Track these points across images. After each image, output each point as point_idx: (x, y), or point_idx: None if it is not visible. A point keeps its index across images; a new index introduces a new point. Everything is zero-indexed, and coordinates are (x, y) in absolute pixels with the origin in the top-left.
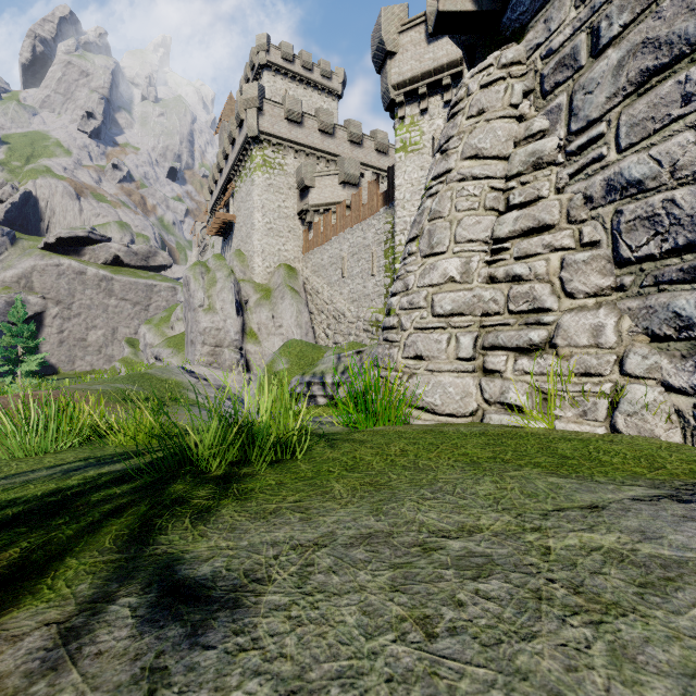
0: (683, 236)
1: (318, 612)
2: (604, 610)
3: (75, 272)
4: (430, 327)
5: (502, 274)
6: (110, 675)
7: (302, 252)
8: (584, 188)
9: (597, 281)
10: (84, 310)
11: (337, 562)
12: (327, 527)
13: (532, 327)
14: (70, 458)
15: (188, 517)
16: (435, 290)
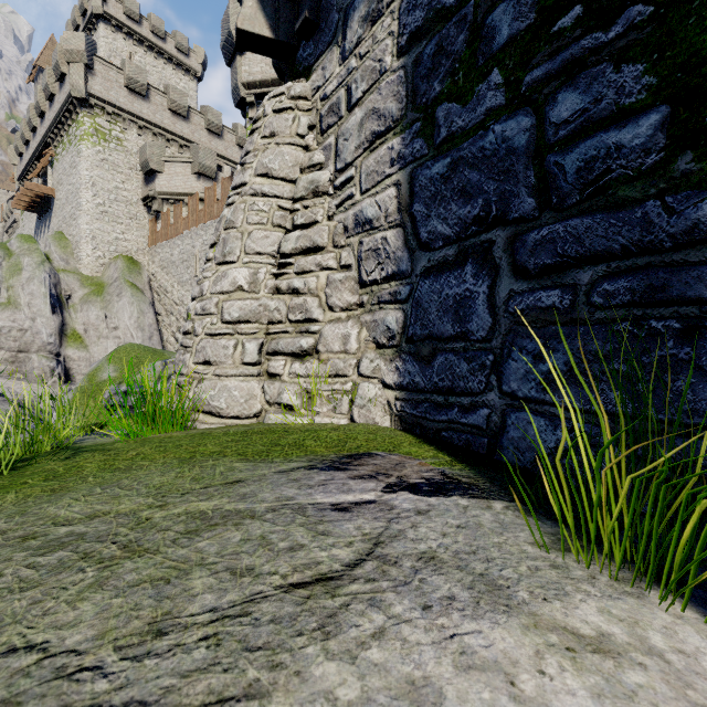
0: (391, 267)
1: None
2: (131, 556)
3: None
4: (218, 333)
5: (286, 286)
6: None
7: (148, 244)
8: (344, 219)
9: (348, 298)
10: None
11: None
12: None
13: (305, 335)
14: None
15: None
16: (226, 298)
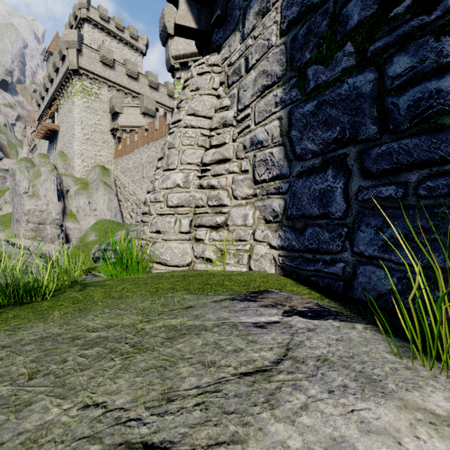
0: (275, 171)
1: None
2: (139, 352)
3: None
4: (165, 214)
5: (206, 184)
6: None
7: (114, 158)
8: (243, 141)
9: (246, 191)
10: None
11: (10, 354)
12: (21, 337)
13: (218, 215)
14: None
15: None
16: (169, 191)
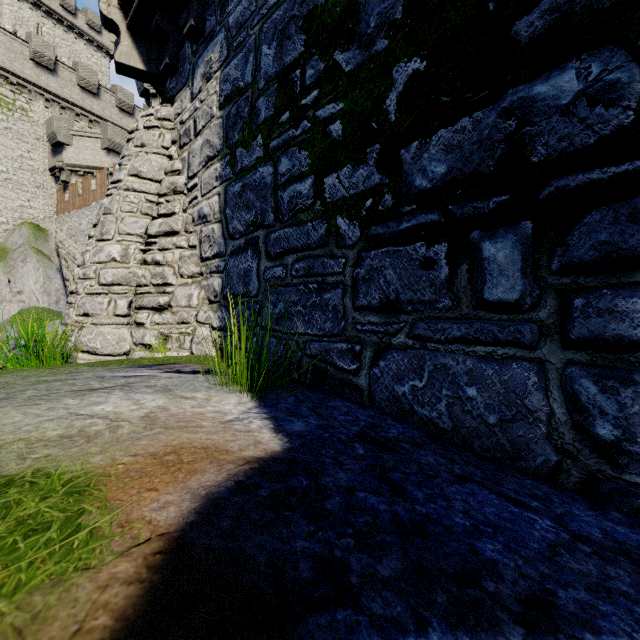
0: (216, 249)
1: None
2: None
3: None
4: (96, 293)
5: (151, 259)
6: None
7: (56, 213)
8: (193, 213)
9: (193, 268)
10: None
11: None
12: None
13: (163, 295)
14: None
15: None
16: (102, 266)
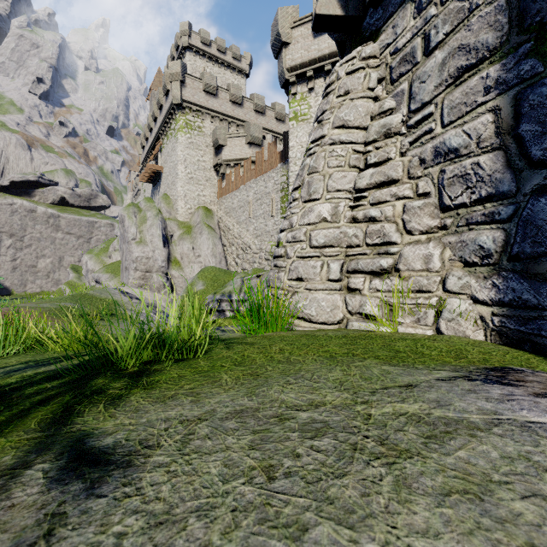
0: (485, 190)
1: (191, 467)
2: (398, 455)
3: (26, 210)
4: (308, 256)
5: (362, 216)
6: (19, 521)
7: (217, 197)
8: (419, 153)
9: (428, 222)
10: (34, 242)
11: (213, 431)
12: (210, 406)
13: (382, 256)
14: (13, 362)
15: (103, 403)
16: (312, 228)
